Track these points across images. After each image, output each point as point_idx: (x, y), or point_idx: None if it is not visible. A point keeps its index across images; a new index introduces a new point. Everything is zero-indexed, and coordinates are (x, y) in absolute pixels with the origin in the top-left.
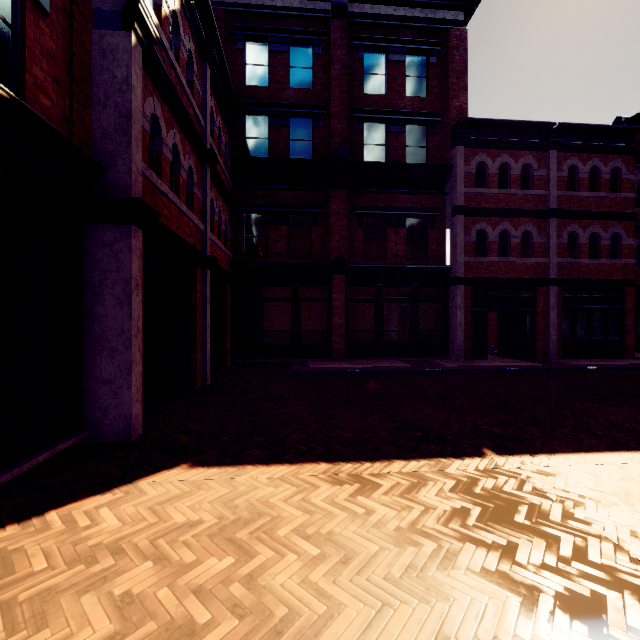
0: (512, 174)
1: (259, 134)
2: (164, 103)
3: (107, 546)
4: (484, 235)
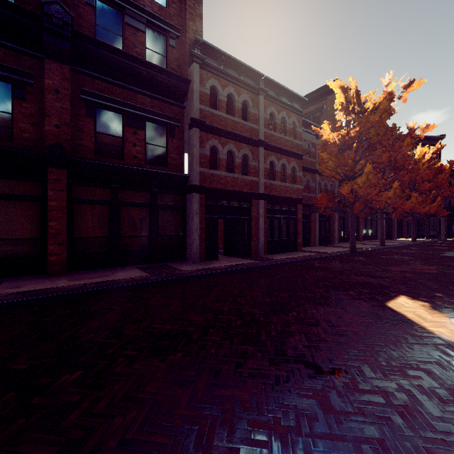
0: (236, 105)
1: None
2: None
3: None
4: (216, 151)
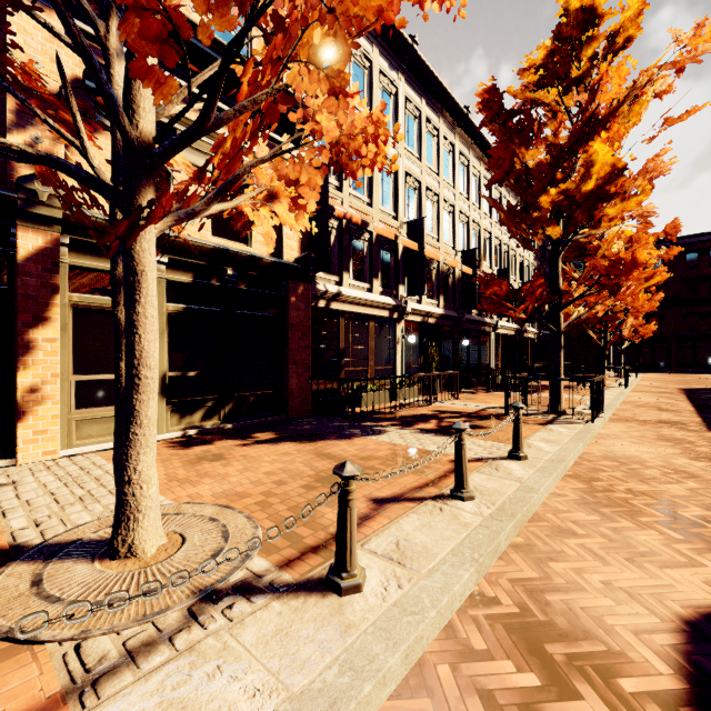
0: None
1: None
2: None
3: None
4: None
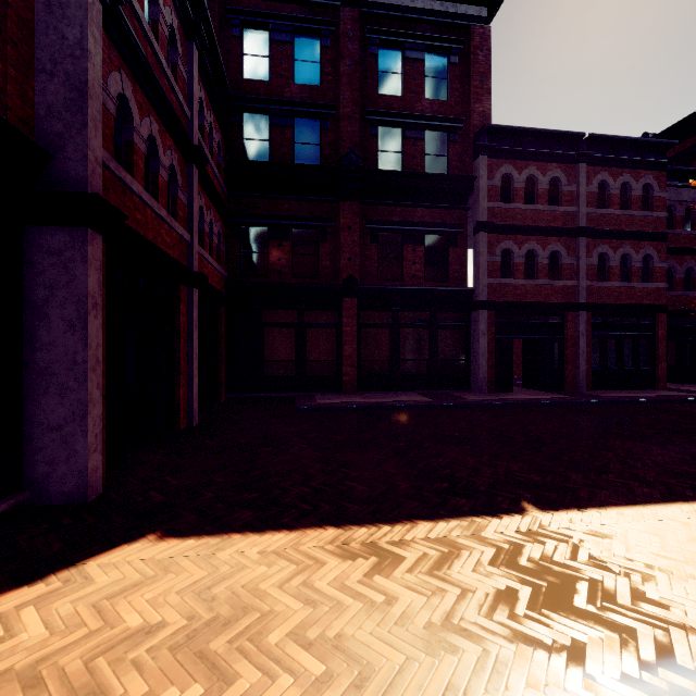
0: (539, 188)
1: (258, 135)
2: (136, 83)
3: (19, 674)
4: (509, 255)
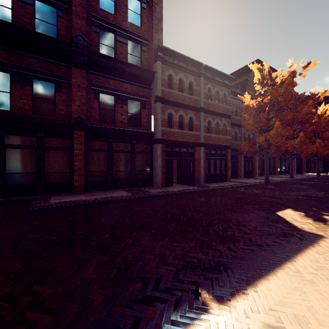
0: (185, 85)
1: (1, 1)
2: None
3: None
4: (171, 116)
